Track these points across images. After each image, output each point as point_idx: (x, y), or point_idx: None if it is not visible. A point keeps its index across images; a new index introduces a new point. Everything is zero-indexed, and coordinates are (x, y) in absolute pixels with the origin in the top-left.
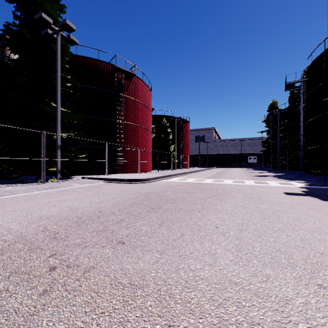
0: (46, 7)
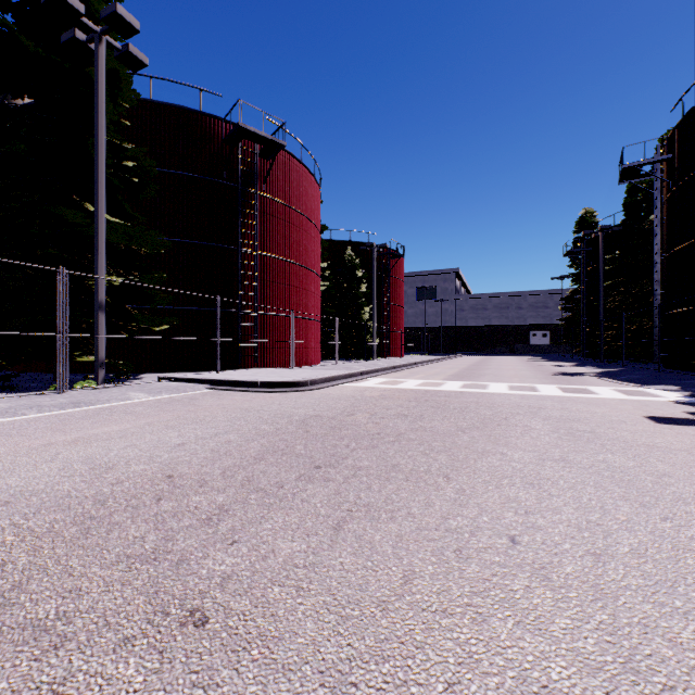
0: None
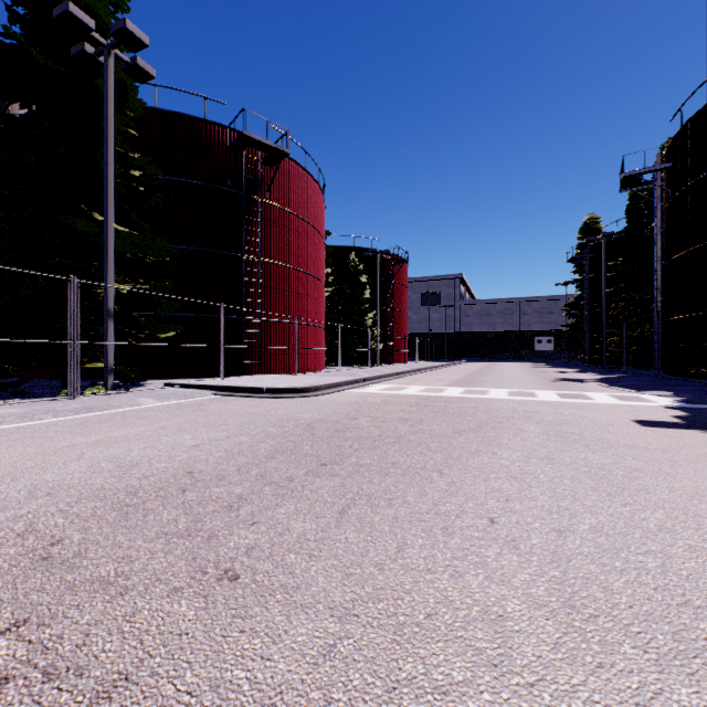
0: None
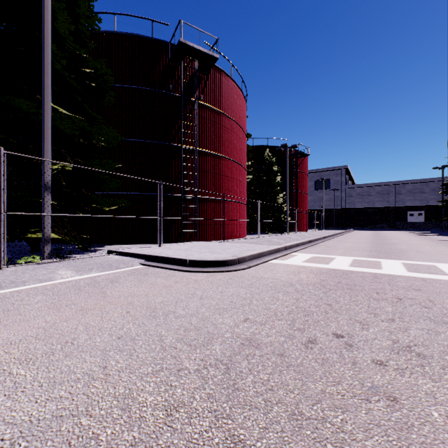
0: None
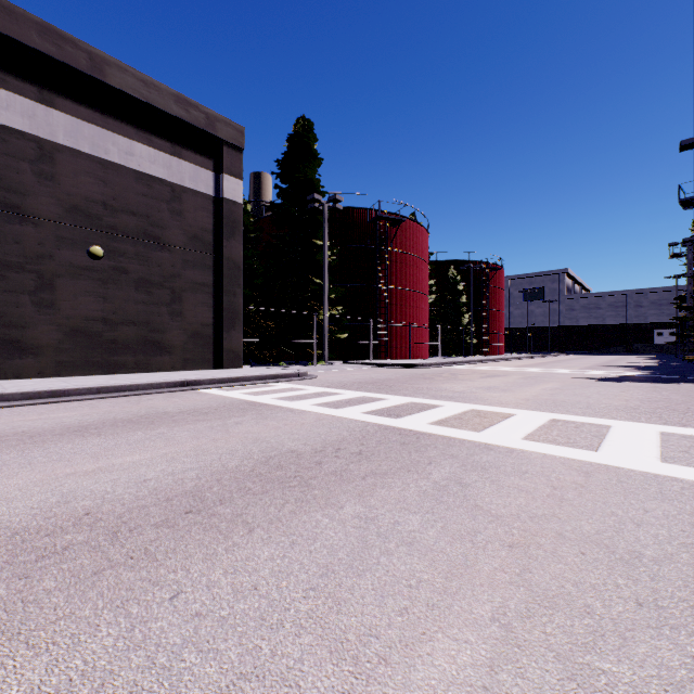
0: (310, 175)
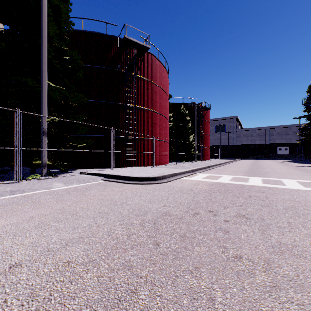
0: None
